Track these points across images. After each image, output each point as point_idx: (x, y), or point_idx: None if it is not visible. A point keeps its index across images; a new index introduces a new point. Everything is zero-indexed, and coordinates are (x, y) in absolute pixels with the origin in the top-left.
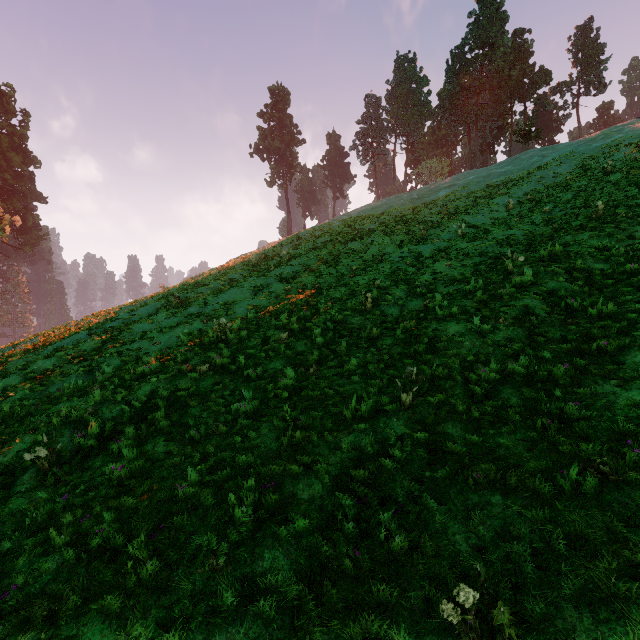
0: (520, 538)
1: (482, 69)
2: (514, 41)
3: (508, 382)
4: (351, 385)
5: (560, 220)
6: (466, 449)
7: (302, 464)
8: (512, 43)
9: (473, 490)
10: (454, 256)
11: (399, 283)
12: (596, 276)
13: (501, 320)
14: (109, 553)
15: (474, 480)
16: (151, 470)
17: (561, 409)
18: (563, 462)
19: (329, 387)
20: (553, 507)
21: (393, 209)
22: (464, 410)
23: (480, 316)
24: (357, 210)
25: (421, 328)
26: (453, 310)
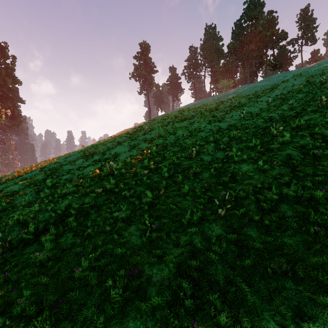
0: (314, 319)
1: (251, 32)
2: (268, 17)
3: (284, 201)
4: (185, 201)
5: (299, 108)
6: (262, 245)
7: (156, 255)
8: (267, 18)
9: (271, 277)
10: (240, 128)
11: (210, 142)
12: None
13: (275, 163)
14: (25, 318)
15: (271, 269)
16: (62, 256)
17: (324, 220)
18: None
19: (172, 203)
20: None
21: (204, 105)
22: (258, 219)
23: (261, 160)
24: (185, 106)
25: (225, 167)
26: (244, 157)
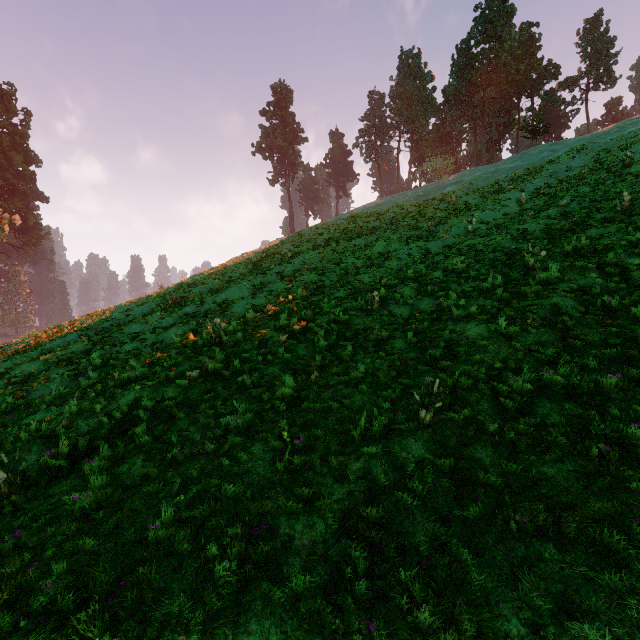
0: (592, 615)
1: (488, 64)
2: (521, 35)
3: (544, 394)
4: (358, 395)
5: (579, 214)
6: (501, 479)
7: (301, 497)
8: (519, 37)
9: (517, 538)
10: (466, 252)
11: (408, 281)
12: (632, 272)
13: (529, 321)
14: (56, 616)
15: (516, 523)
16: (123, 499)
17: (619, 431)
18: (634, 504)
19: (333, 398)
20: (632, 570)
21: (398, 206)
22: (495, 429)
23: (503, 316)
24: (361, 208)
25: (435, 330)
26: (471, 310)
